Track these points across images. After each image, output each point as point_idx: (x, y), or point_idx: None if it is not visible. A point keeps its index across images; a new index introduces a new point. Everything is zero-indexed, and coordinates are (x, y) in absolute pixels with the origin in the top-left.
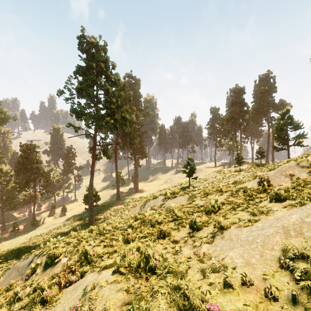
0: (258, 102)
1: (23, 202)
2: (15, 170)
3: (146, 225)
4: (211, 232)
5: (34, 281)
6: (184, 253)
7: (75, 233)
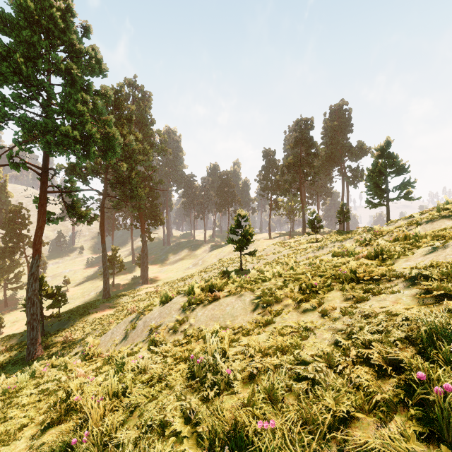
0: (330, 144)
1: None
2: None
3: None
4: None
5: None
6: None
7: None
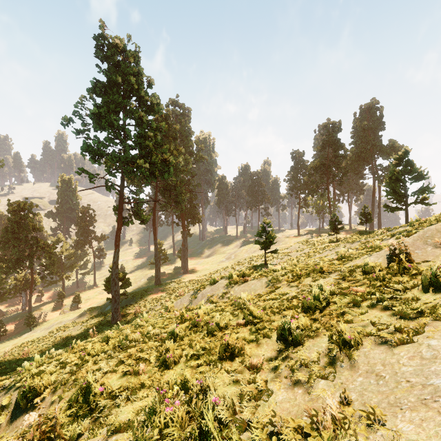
0: (359, 143)
1: (13, 289)
2: (0, 241)
3: (199, 332)
4: (323, 350)
5: None
6: (277, 399)
7: (79, 344)
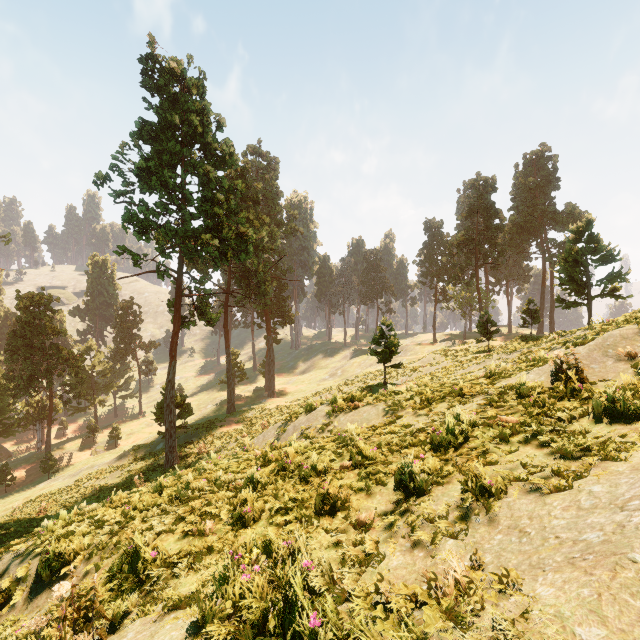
0: (523, 209)
1: (24, 419)
2: (5, 350)
3: (289, 478)
4: (455, 501)
5: (1, 628)
6: (390, 565)
7: (121, 495)
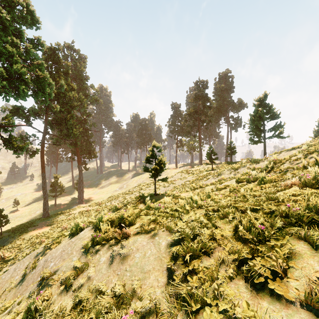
0: (219, 100)
1: None
2: None
3: None
4: None
5: None
6: None
7: None
